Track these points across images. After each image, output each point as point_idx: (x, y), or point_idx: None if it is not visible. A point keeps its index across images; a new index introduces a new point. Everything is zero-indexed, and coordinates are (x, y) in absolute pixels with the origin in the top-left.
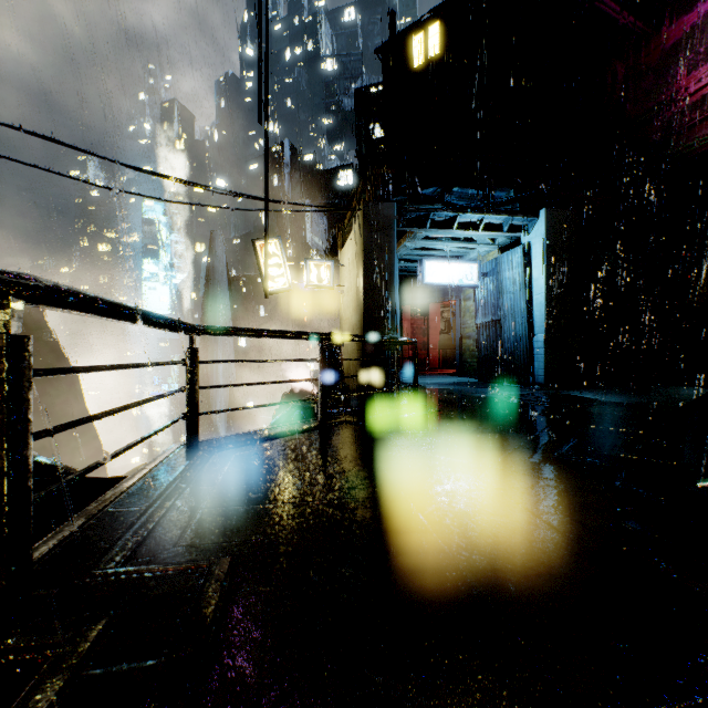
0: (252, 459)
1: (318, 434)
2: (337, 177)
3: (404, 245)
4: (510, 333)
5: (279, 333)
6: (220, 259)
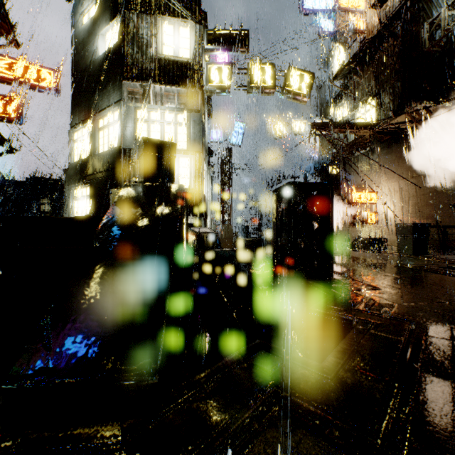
0: None
1: None
2: None
3: None
4: None
5: None
6: None
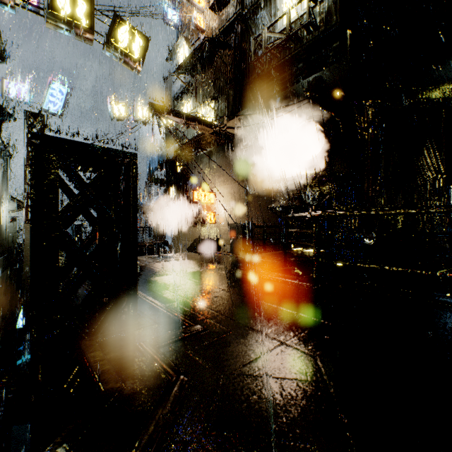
0: None
1: None
2: None
3: None
4: None
5: None
6: None
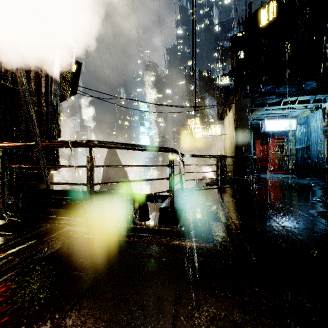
0: (201, 193)
1: (219, 189)
2: (221, 80)
3: (255, 113)
4: (315, 153)
5: (206, 156)
6: (170, 124)
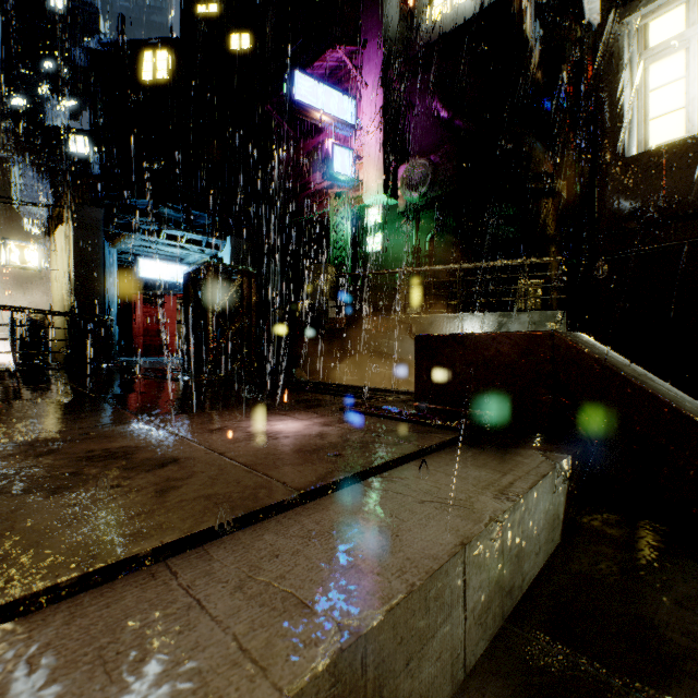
0: None
1: (6, 372)
2: (63, 139)
3: (123, 241)
4: None
5: None
6: None
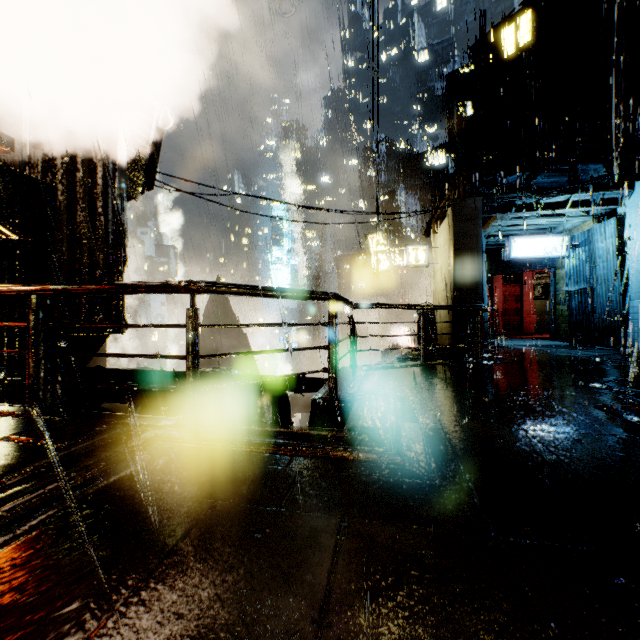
0: (387, 375)
1: (421, 368)
2: (429, 159)
3: (492, 225)
4: (603, 299)
5: (397, 306)
6: (330, 243)
